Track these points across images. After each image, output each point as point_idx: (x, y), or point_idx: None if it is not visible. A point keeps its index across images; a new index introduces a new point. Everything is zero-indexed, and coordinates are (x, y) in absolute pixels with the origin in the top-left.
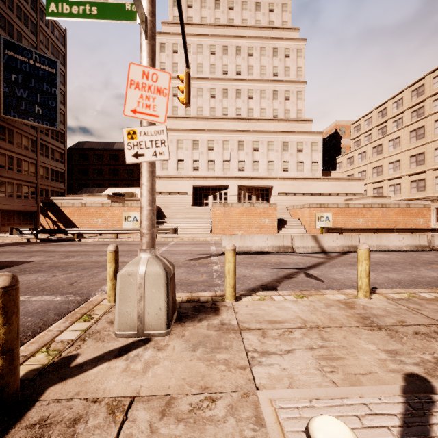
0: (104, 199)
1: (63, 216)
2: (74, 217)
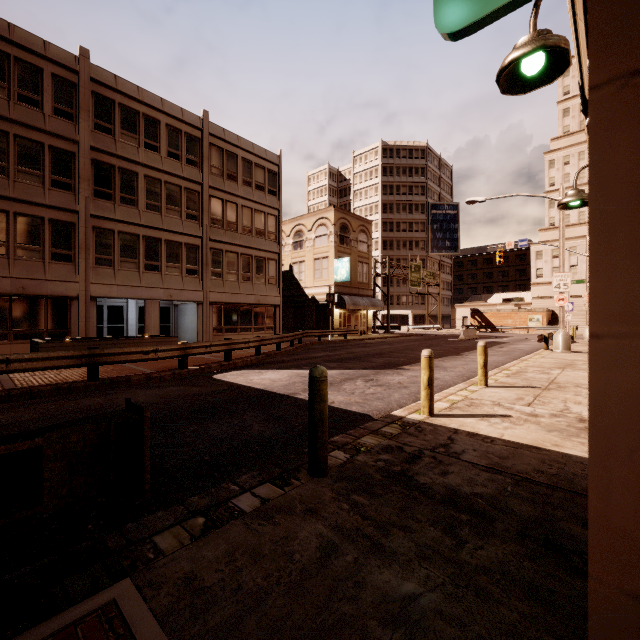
0: (511, 306)
1: (485, 318)
2: (492, 319)
